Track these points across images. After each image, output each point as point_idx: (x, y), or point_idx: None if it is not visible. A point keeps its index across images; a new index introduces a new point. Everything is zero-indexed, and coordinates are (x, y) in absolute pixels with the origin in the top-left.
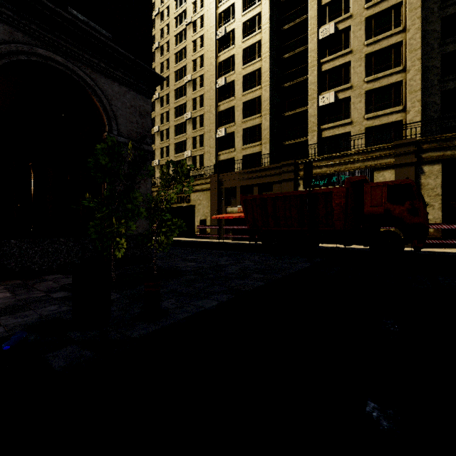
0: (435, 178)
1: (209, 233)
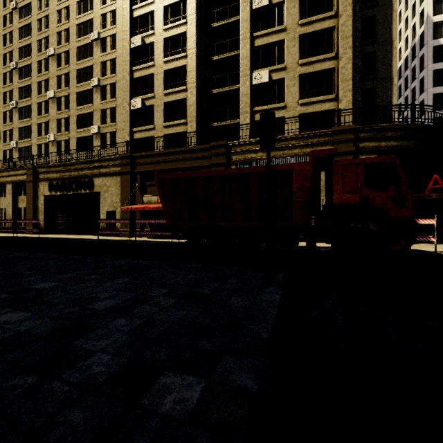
0: None
1: (119, 228)
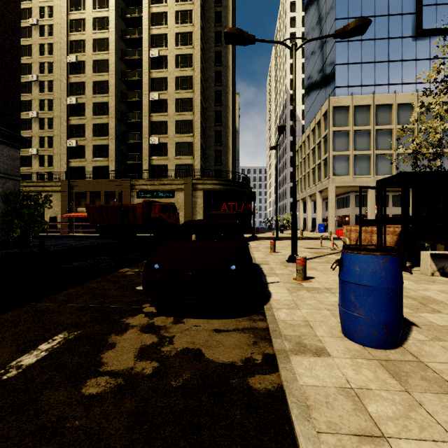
0: (201, 199)
1: (59, 228)
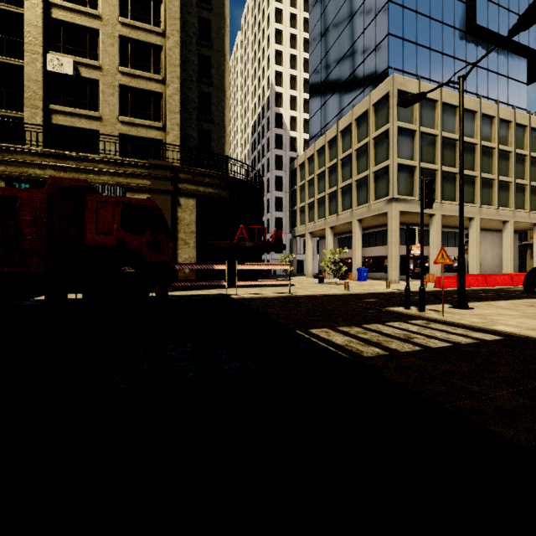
0: (191, 213)
1: None
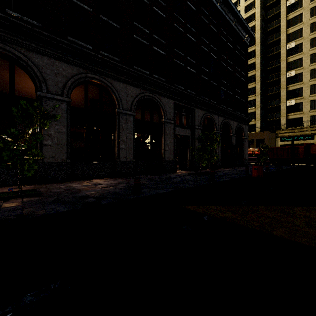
0: None
1: None
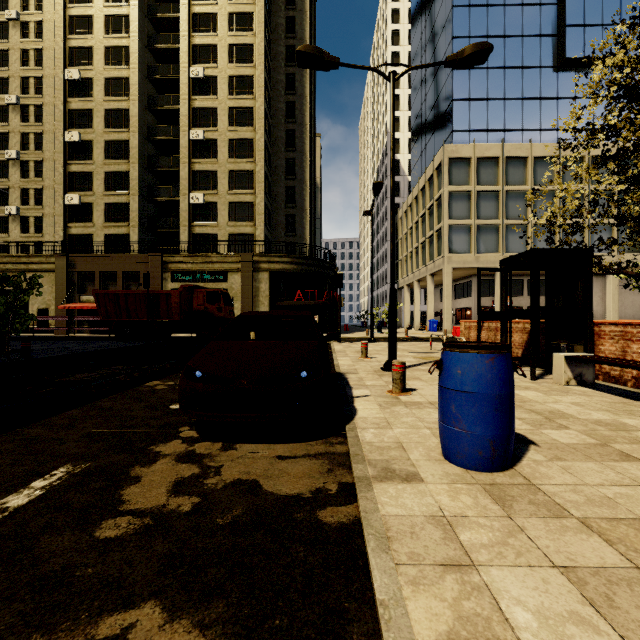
0: (266, 284)
1: (53, 326)
